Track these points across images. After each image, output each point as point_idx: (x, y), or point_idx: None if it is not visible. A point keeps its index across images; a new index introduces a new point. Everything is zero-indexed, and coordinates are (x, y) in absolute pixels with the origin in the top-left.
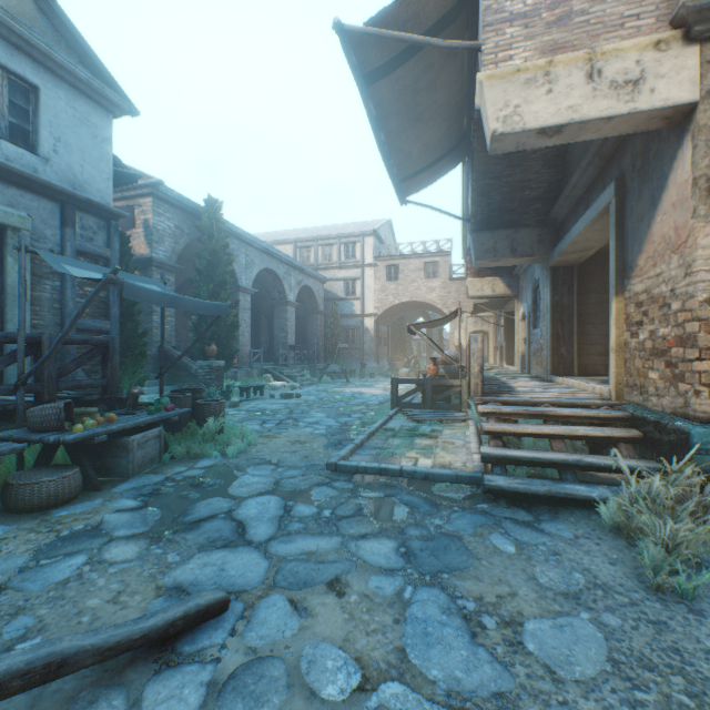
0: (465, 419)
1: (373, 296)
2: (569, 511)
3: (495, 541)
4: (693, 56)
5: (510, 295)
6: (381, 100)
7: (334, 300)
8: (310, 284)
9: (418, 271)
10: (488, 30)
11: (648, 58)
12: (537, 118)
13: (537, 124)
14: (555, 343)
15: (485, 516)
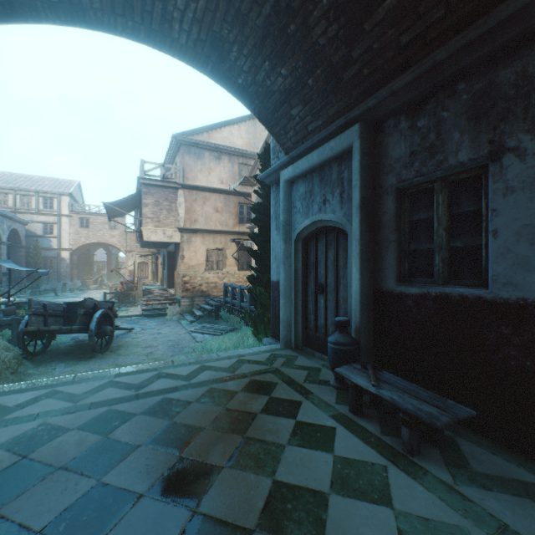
0: (137, 305)
1: (69, 237)
2: (160, 316)
3: (145, 320)
4: (181, 234)
5: (157, 252)
6: (111, 208)
7: (34, 236)
8: (17, 227)
9: (105, 224)
10: (144, 218)
11: (174, 233)
12: (154, 239)
13: (154, 240)
14: (169, 277)
15: (143, 319)
